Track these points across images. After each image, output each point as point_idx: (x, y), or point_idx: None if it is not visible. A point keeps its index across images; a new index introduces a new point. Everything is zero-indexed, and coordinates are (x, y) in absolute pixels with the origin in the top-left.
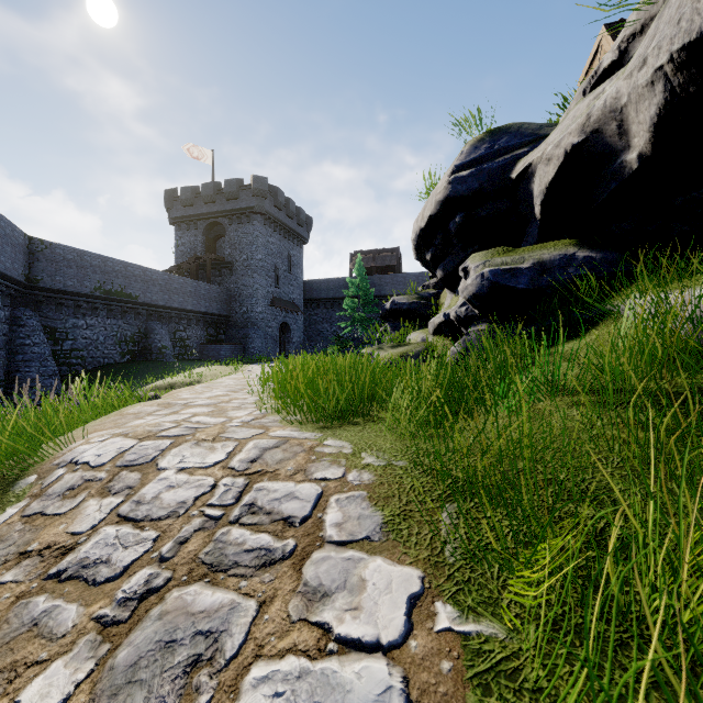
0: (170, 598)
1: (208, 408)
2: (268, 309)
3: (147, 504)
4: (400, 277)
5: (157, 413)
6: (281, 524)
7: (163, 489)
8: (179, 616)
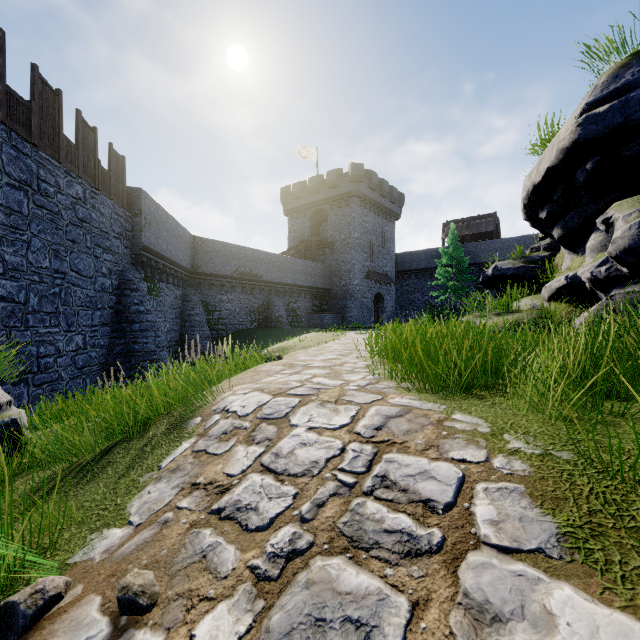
0: (314, 566)
1: (324, 370)
2: (364, 281)
3: (284, 458)
4: (497, 243)
5: (283, 372)
6: (421, 507)
7: (296, 445)
8: (325, 591)
